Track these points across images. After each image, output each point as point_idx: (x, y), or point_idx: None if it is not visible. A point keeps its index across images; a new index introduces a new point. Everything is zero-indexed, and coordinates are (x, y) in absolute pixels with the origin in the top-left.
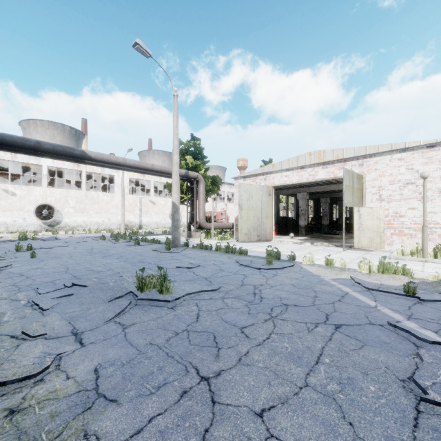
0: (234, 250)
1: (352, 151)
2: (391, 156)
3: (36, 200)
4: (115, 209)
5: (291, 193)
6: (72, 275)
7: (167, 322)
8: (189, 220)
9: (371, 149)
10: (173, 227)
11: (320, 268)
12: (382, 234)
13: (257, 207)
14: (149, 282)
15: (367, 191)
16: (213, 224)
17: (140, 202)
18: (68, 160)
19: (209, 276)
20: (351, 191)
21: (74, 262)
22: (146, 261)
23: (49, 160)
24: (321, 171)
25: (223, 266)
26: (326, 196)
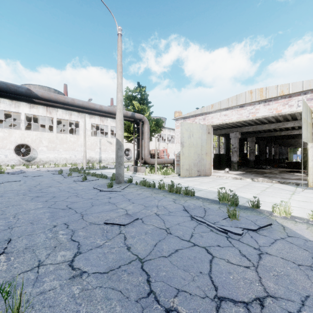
0: (179, 190)
1: (300, 86)
2: None
3: (15, 141)
4: (80, 148)
5: (222, 134)
6: None
7: None
8: (136, 156)
9: None
10: (116, 164)
11: (312, 228)
12: None
13: (197, 145)
14: None
15: None
16: (156, 160)
17: (100, 142)
18: (17, 99)
19: (147, 254)
20: (306, 126)
21: None
22: (74, 207)
23: (26, 108)
24: (262, 109)
25: (169, 220)
26: (252, 136)
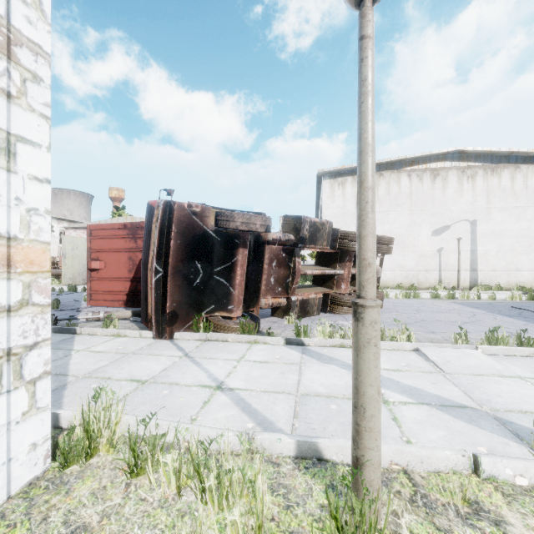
0: None
1: None
2: None
3: None
4: None
5: None
6: None
7: None
8: None
9: None
10: None
11: None
12: None
13: (83, 256)
14: None
15: None
16: None
17: None
18: None
19: None
20: None
21: None
22: None
23: None
24: None
25: None
26: None
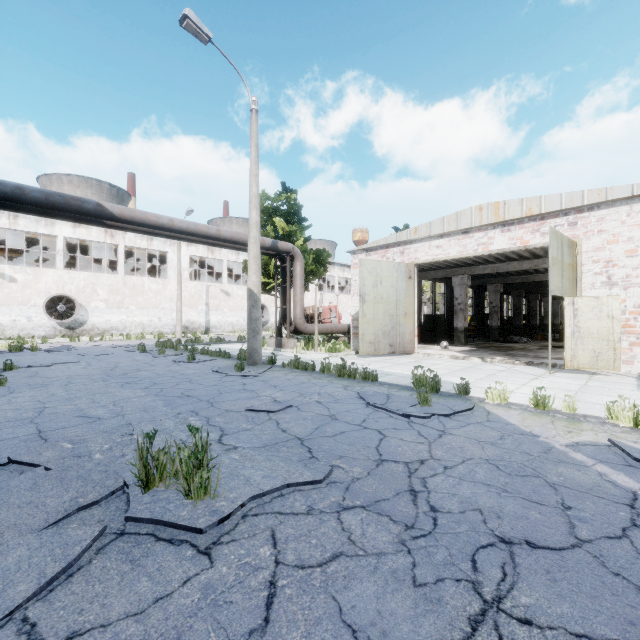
0: (354, 372)
1: (557, 201)
2: (629, 206)
3: (47, 290)
4: (169, 303)
5: (440, 278)
6: (37, 428)
7: (172, 632)
8: (280, 319)
9: (592, 195)
10: (249, 332)
11: (526, 414)
12: (618, 345)
13: (389, 299)
14: (166, 466)
15: (584, 270)
16: (317, 326)
17: (207, 292)
18: (77, 220)
19: (307, 434)
20: (560, 269)
21: (64, 397)
22: (194, 394)
23: (67, 228)
24: (499, 237)
25: (336, 407)
26: (496, 282)
